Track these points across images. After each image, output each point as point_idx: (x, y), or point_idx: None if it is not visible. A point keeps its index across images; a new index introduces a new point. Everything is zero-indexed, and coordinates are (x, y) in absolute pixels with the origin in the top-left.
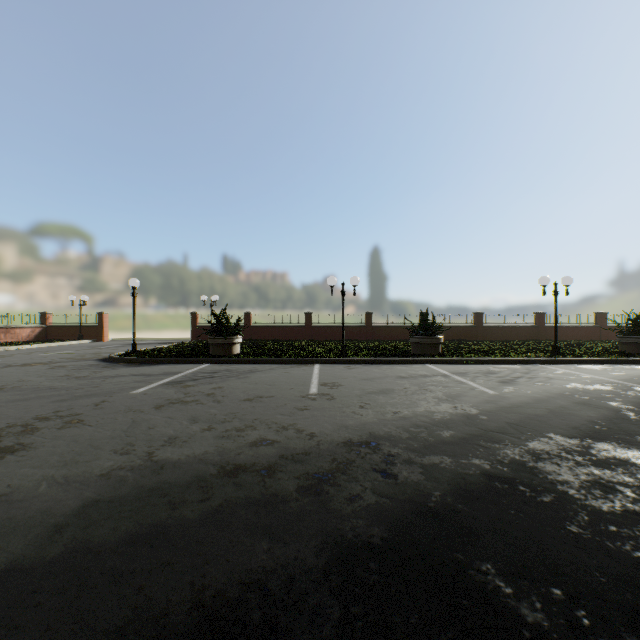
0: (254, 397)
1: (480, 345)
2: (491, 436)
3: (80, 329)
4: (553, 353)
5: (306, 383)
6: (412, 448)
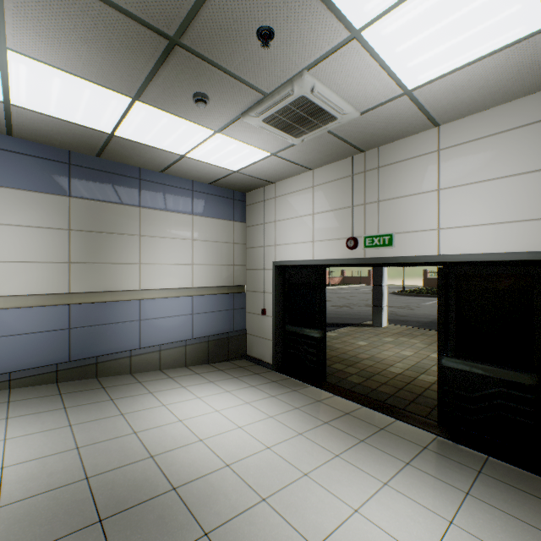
0: None
1: None
2: None
3: (359, 278)
4: None
5: None
6: None
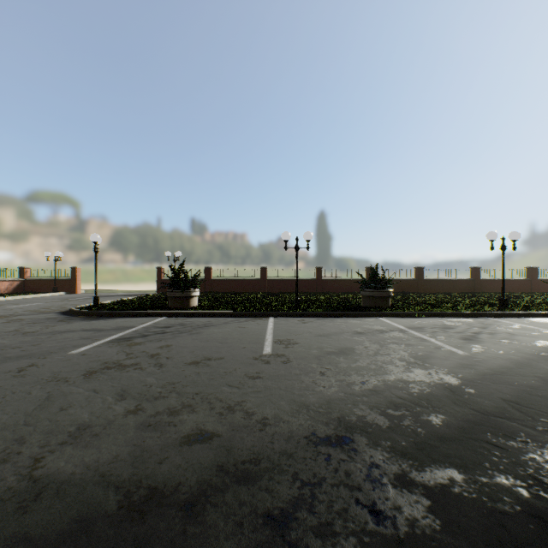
0: (201, 359)
1: (424, 297)
2: (497, 425)
3: (55, 282)
4: (501, 306)
5: (260, 340)
6: (401, 449)
